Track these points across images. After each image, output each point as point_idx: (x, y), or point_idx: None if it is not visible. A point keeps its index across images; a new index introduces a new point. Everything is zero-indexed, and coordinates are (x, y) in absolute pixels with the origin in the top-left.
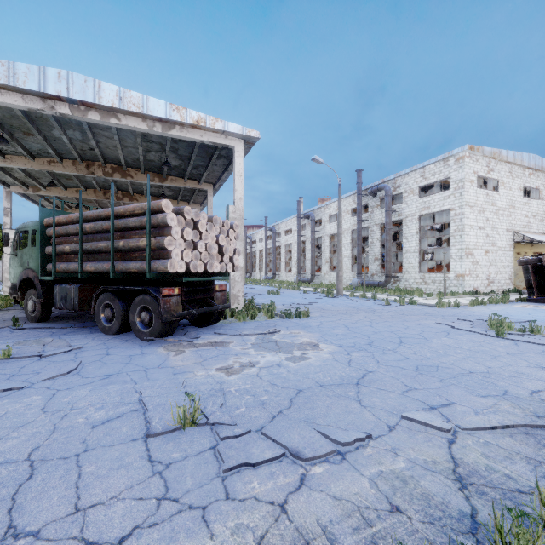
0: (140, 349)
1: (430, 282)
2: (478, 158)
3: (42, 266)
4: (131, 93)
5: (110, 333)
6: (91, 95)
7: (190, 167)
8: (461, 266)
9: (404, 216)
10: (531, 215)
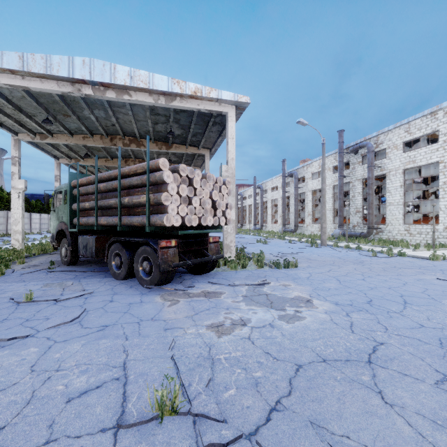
0: (140, 297)
1: (415, 233)
2: None
3: (70, 220)
4: (140, 72)
5: (119, 278)
6: (108, 77)
7: (190, 135)
8: None
9: (387, 171)
10: None
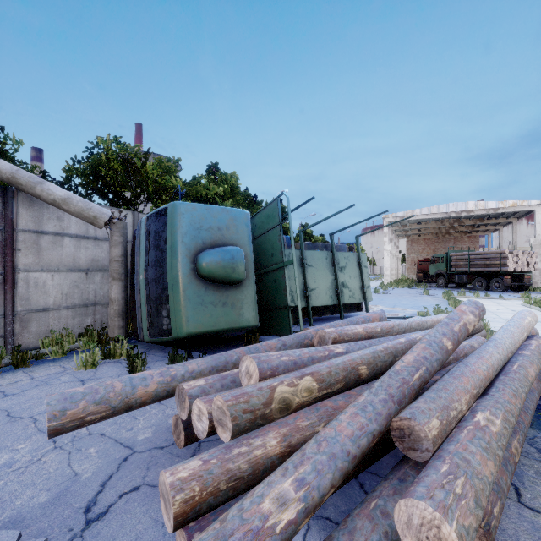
0: (498, 293)
1: None
2: None
3: (448, 269)
4: (480, 202)
5: (480, 290)
6: (464, 208)
7: (502, 216)
8: None
9: None
10: None
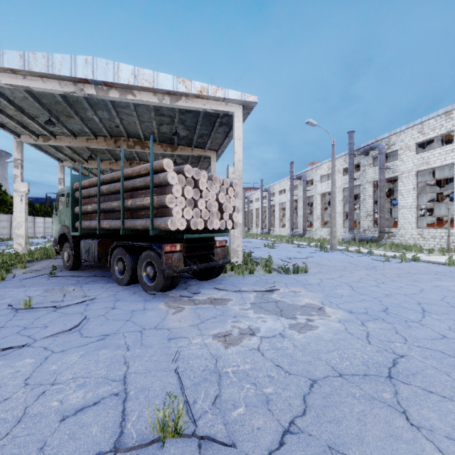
0: (143, 304)
1: (429, 237)
2: None
3: (72, 224)
4: (144, 71)
5: (122, 284)
6: (111, 76)
7: (196, 136)
8: None
9: (400, 173)
10: None
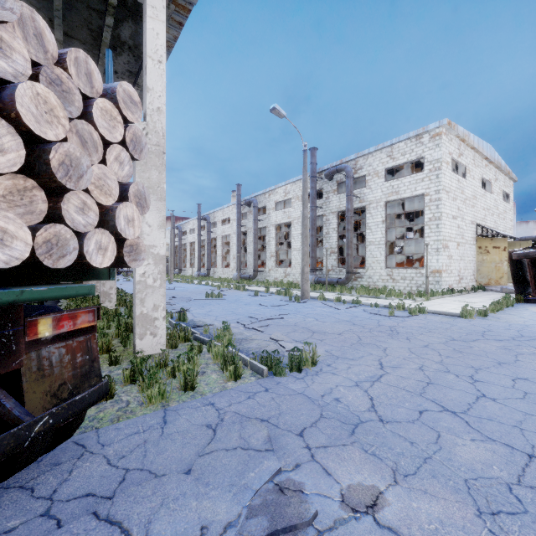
0: None
1: (399, 279)
2: (452, 138)
3: None
4: None
5: None
6: None
7: None
8: (438, 261)
9: (367, 203)
10: (486, 208)
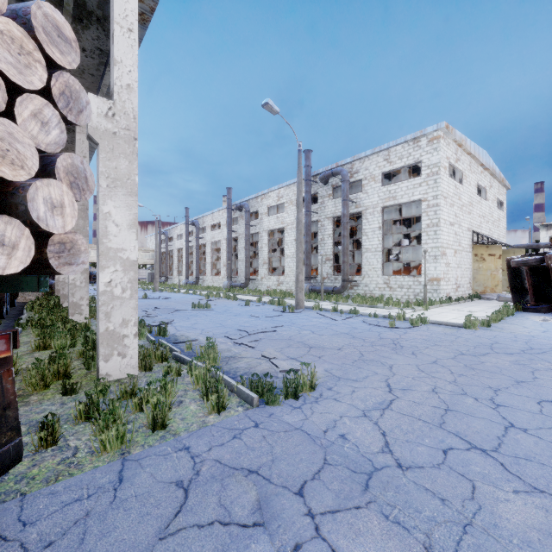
0: None
1: (396, 287)
2: (449, 142)
3: None
4: None
5: None
6: None
7: None
8: (436, 269)
9: (364, 208)
10: (482, 215)
